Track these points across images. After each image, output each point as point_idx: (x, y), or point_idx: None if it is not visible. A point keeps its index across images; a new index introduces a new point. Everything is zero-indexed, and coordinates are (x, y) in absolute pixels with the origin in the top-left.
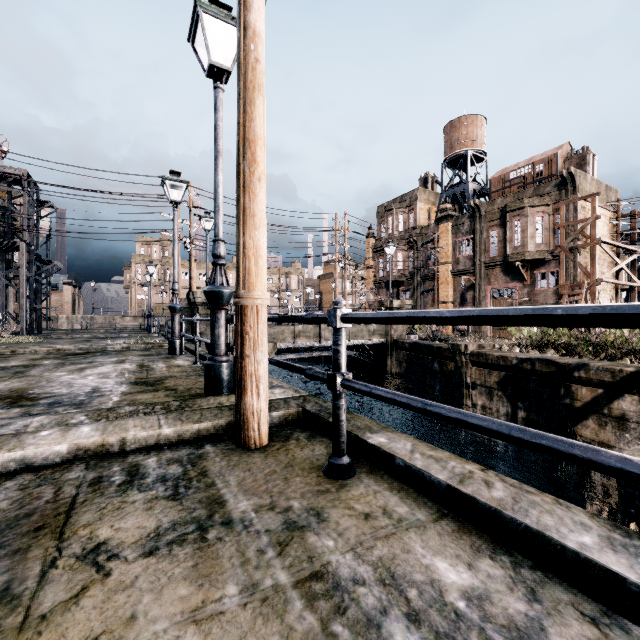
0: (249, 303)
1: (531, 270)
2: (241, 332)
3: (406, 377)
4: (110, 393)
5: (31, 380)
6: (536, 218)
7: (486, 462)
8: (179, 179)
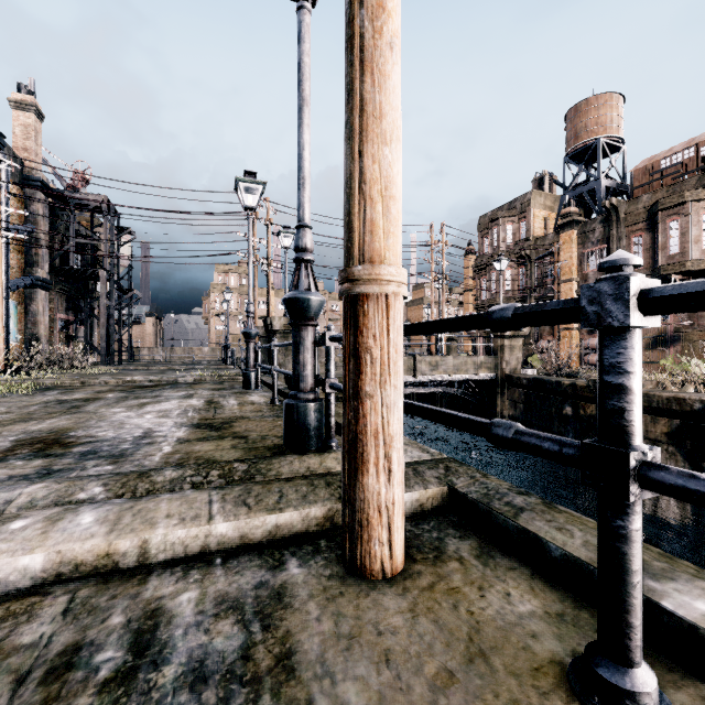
0: (372, 290)
1: None
2: (356, 348)
3: (523, 421)
4: (163, 440)
5: (81, 417)
6: (702, 216)
7: (649, 541)
8: (254, 180)
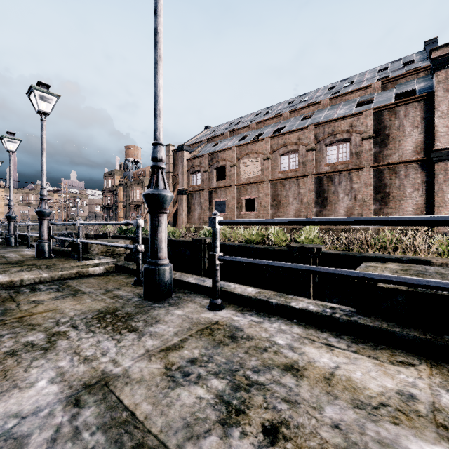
0: None
1: (138, 207)
2: None
3: None
4: None
5: None
6: (137, 191)
7: None
8: None
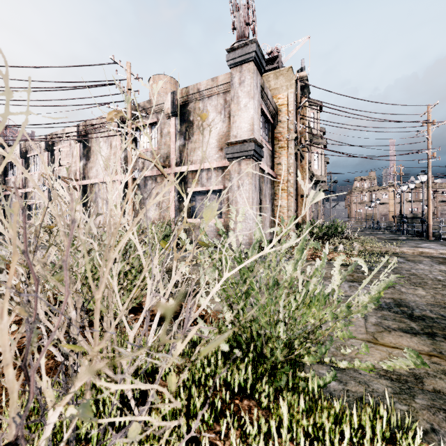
0: (429, 224)
1: None
2: (427, 227)
3: None
4: None
5: None
6: None
7: None
8: (405, 185)
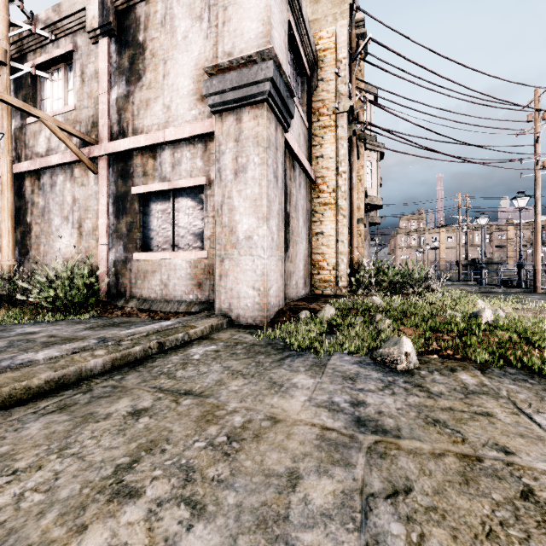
0: (537, 268)
1: None
2: (535, 273)
3: None
4: None
5: None
6: None
7: None
8: (485, 216)
